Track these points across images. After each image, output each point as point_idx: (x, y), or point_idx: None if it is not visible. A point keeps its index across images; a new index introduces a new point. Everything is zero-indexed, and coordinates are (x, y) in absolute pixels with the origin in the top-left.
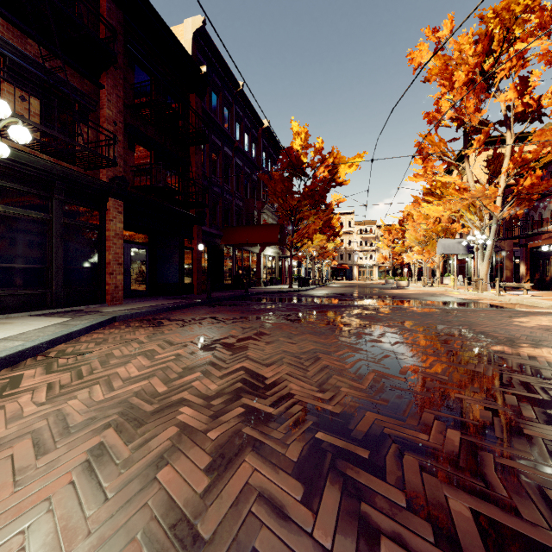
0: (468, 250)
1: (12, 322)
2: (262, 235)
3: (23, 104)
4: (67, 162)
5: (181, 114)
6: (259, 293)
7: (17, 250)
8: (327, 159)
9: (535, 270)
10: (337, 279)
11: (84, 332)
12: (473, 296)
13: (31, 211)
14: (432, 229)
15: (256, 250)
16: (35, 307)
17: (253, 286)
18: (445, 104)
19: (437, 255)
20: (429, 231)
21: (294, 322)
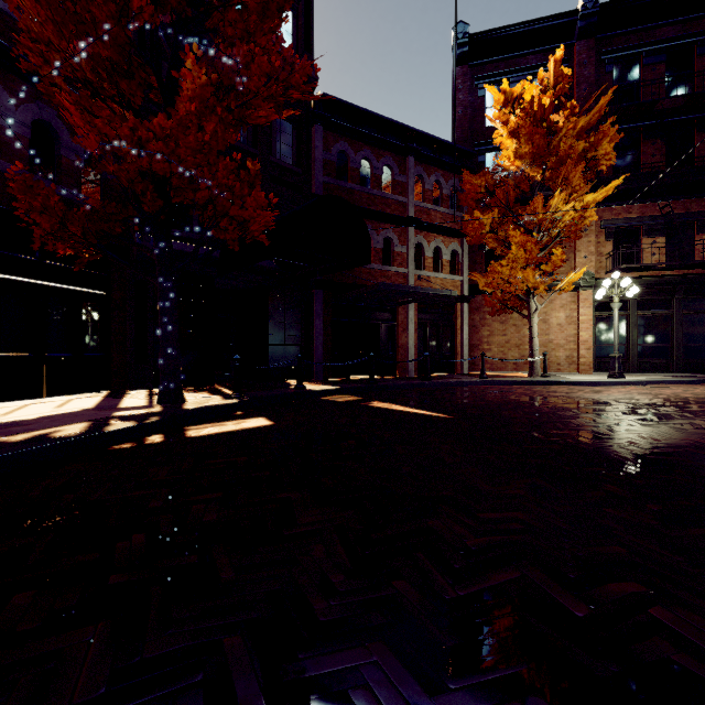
0: None
1: (642, 376)
2: None
3: (653, 246)
4: (686, 269)
5: None
6: None
7: (650, 336)
8: None
9: None
10: None
11: (672, 383)
12: None
13: (658, 311)
14: None
15: None
16: (661, 371)
17: None
18: None
19: None
20: None
21: None
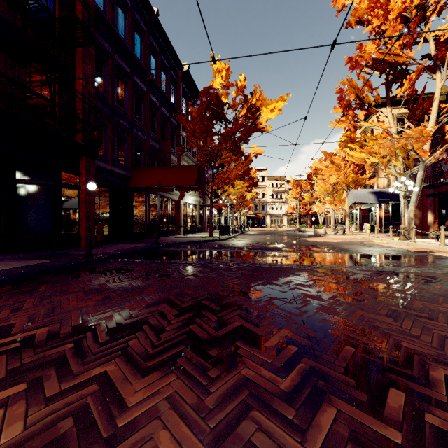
0: (378, 200)
1: None
2: (177, 176)
3: None
4: None
5: (58, 0)
6: (173, 244)
7: None
8: (249, 100)
9: (444, 218)
10: (252, 227)
11: None
12: (408, 245)
13: None
14: (344, 180)
15: (175, 197)
16: None
17: (171, 235)
18: (370, 46)
19: (347, 205)
20: (340, 182)
21: (209, 361)
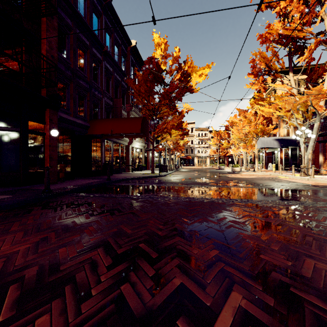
0: (280, 145)
1: None
2: (126, 125)
3: None
4: None
5: None
6: (122, 180)
7: None
8: (182, 67)
9: None
10: (184, 166)
11: None
12: (309, 181)
13: None
14: (254, 130)
15: (125, 143)
16: None
17: (122, 172)
18: (277, 25)
19: (256, 149)
20: (251, 132)
21: None
